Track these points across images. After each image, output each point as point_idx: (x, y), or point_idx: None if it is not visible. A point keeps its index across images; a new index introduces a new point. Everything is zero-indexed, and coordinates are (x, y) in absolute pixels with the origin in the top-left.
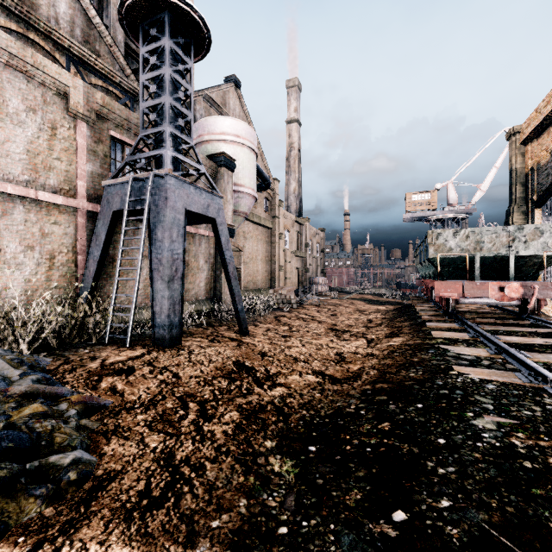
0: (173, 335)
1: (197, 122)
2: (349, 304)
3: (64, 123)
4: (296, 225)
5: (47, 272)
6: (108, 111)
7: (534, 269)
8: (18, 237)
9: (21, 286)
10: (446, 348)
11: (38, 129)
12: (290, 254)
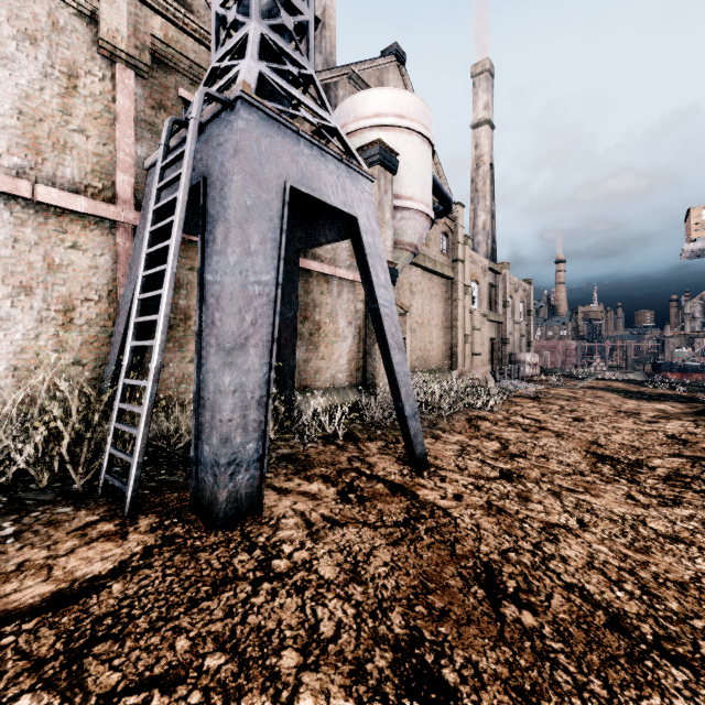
0: (239, 491)
1: (339, 106)
2: (595, 399)
3: (92, 69)
4: (488, 274)
5: (58, 336)
6: (175, 54)
7: None
8: (0, 270)
9: (5, 360)
10: None
11: (41, 75)
12: (479, 317)
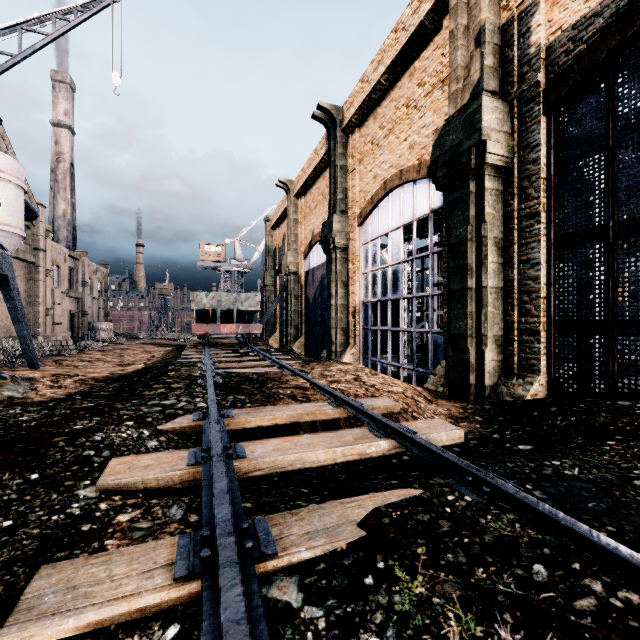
0: None
1: None
2: (138, 348)
3: None
4: (69, 260)
5: None
6: None
7: (248, 317)
8: None
9: None
10: (182, 356)
11: None
12: (61, 294)
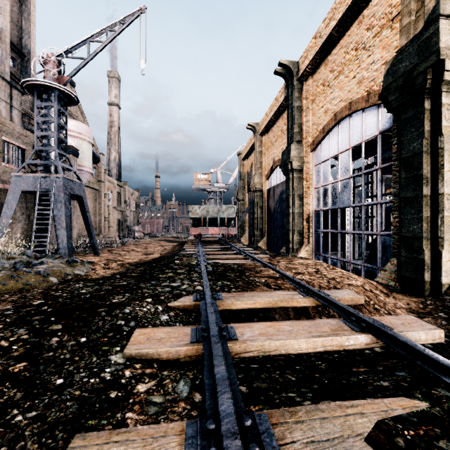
0: (69, 252)
1: None
2: (156, 243)
3: None
4: (117, 187)
5: None
6: (2, 126)
7: (227, 223)
8: None
9: None
10: (183, 250)
11: None
12: (112, 208)
